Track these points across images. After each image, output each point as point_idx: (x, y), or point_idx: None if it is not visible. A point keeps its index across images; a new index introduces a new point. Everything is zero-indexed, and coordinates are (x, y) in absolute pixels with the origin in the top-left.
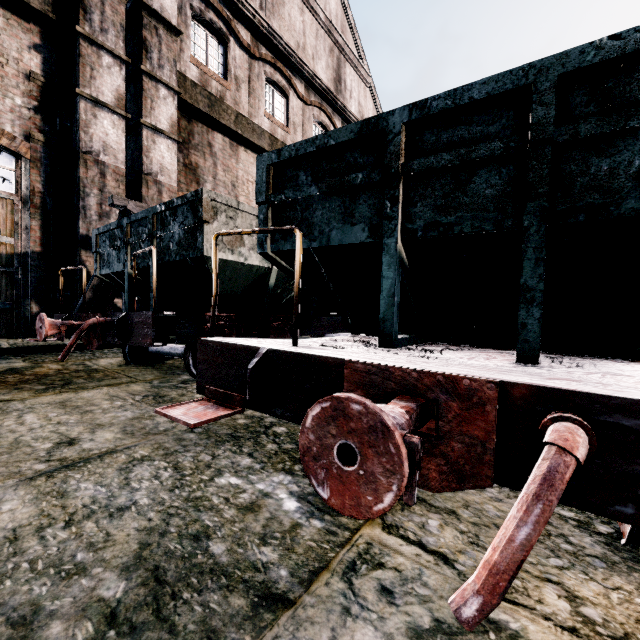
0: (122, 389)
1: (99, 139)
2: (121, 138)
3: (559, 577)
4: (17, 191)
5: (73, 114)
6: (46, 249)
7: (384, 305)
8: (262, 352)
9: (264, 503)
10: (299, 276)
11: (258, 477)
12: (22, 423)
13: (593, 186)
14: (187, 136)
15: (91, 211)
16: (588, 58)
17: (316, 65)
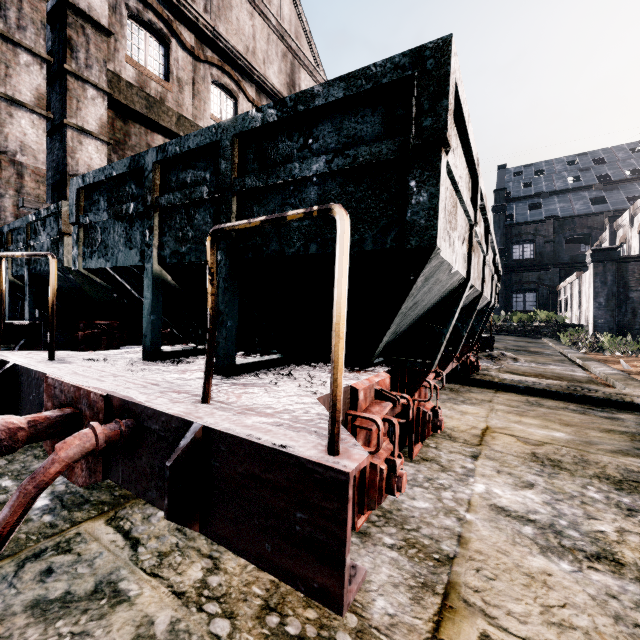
0: None
1: (16, 139)
2: (42, 138)
3: (222, 553)
4: None
5: None
6: None
7: (145, 322)
8: (7, 367)
9: None
10: (53, 297)
11: None
12: None
13: (256, 229)
14: (123, 137)
15: (6, 212)
16: (246, 124)
17: (267, 69)
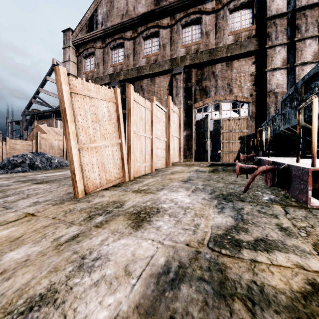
0: (259, 176)
1: (274, 84)
2: (284, 78)
3: (317, 227)
4: (248, 114)
5: (265, 79)
6: (256, 132)
7: None
8: (257, 159)
9: (259, 196)
10: (269, 139)
11: (266, 194)
12: (230, 177)
13: None
14: None
15: (271, 114)
16: None
17: None
